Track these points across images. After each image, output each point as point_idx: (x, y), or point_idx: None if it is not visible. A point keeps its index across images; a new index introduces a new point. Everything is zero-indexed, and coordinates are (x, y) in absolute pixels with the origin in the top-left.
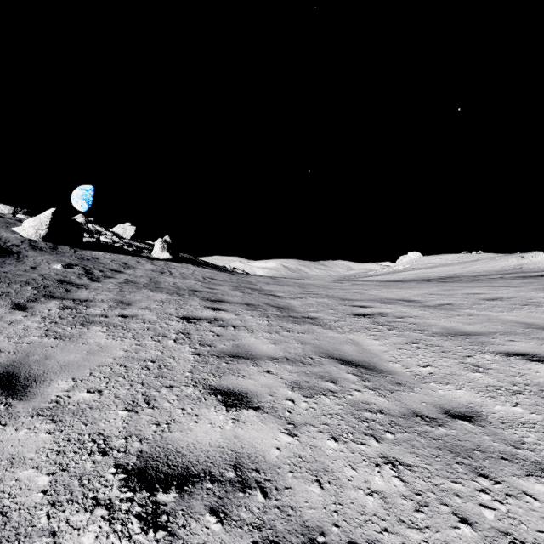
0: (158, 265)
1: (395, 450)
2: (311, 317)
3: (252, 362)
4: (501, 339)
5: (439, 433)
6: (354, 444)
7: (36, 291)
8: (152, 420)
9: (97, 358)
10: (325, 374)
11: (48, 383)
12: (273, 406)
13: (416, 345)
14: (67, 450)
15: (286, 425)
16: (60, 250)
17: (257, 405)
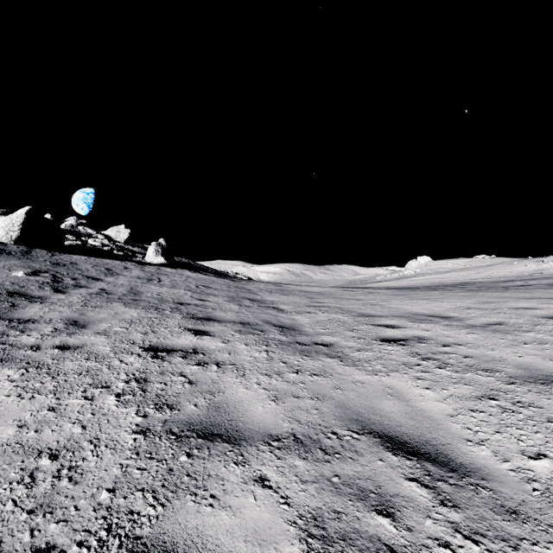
0: (148, 271)
1: None
2: (325, 343)
3: (235, 451)
4: None
5: None
6: None
7: None
8: None
9: None
10: (366, 484)
11: None
12: None
13: (497, 403)
14: None
15: None
16: (34, 254)
17: None
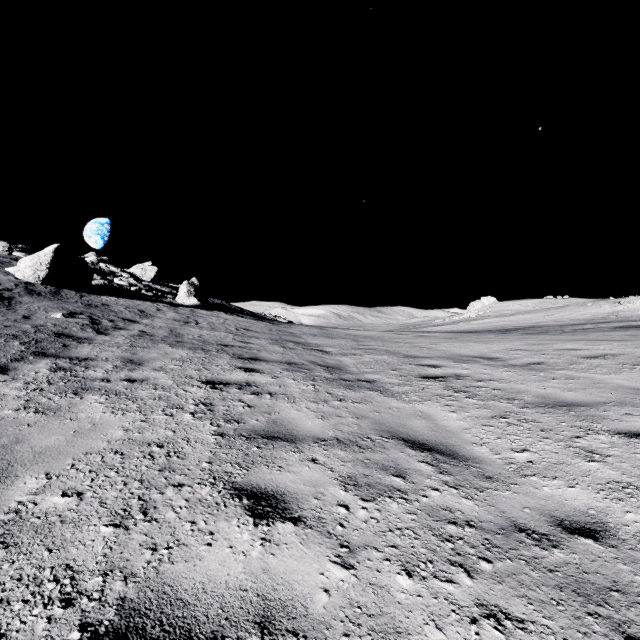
0: (182, 313)
1: (497, 591)
2: (368, 380)
3: (293, 446)
4: (615, 412)
5: (555, 561)
6: (437, 582)
7: (24, 348)
8: (147, 541)
9: (86, 441)
10: (389, 463)
11: (10, 481)
12: (319, 516)
13: (506, 420)
14: (13, 598)
15: (337, 548)
16: (63, 295)
17: (296, 515)
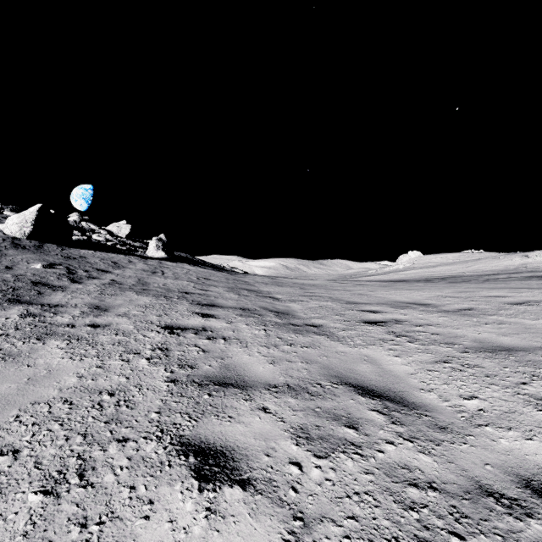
0: (151, 264)
1: None
2: (315, 325)
3: (244, 393)
4: None
5: (534, 536)
6: None
7: (0, 295)
8: (77, 514)
9: (37, 389)
10: (340, 412)
11: None
12: (270, 478)
13: (450, 365)
14: None
15: (290, 522)
16: (46, 248)
17: (246, 477)
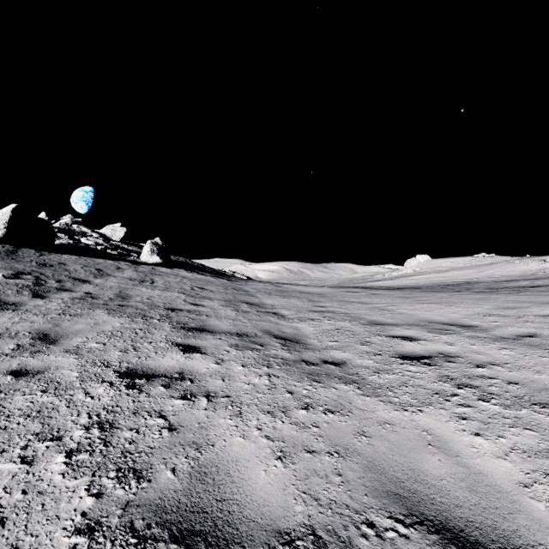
0: (141, 271)
1: None
2: (336, 361)
3: None
4: None
5: None
6: None
7: None
8: None
9: None
10: None
11: None
12: None
13: None
14: None
15: None
16: (20, 254)
17: None
